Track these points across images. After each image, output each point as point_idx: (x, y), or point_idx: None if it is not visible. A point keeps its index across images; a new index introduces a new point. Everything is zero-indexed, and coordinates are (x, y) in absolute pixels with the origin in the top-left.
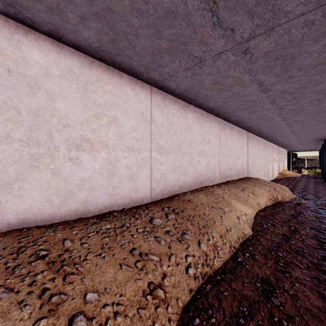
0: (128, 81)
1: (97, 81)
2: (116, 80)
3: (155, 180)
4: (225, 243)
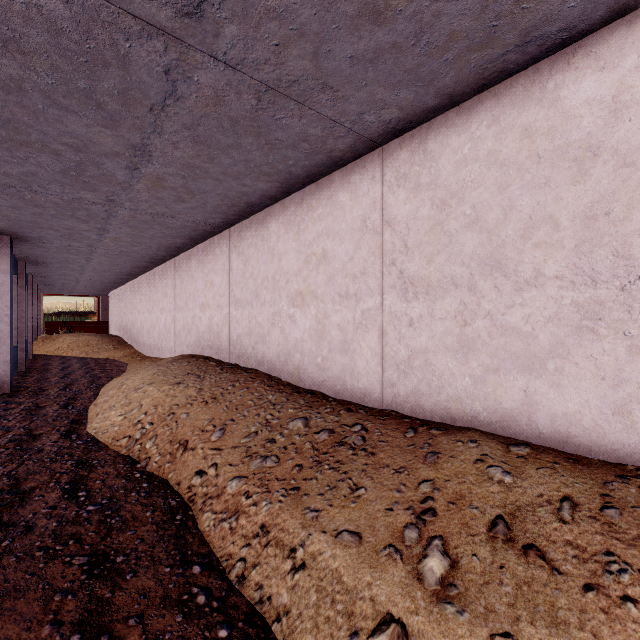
0: (341, 180)
1: (307, 215)
2: (325, 194)
3: (394, 362)
4: (250, 544)
